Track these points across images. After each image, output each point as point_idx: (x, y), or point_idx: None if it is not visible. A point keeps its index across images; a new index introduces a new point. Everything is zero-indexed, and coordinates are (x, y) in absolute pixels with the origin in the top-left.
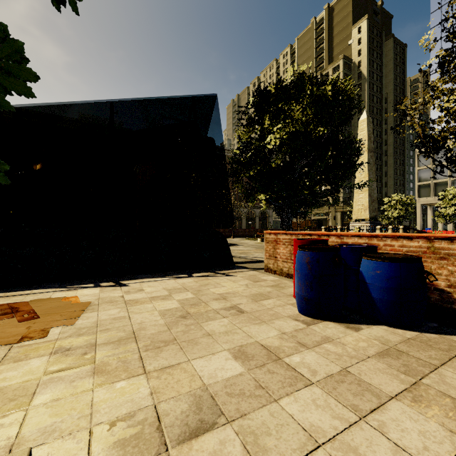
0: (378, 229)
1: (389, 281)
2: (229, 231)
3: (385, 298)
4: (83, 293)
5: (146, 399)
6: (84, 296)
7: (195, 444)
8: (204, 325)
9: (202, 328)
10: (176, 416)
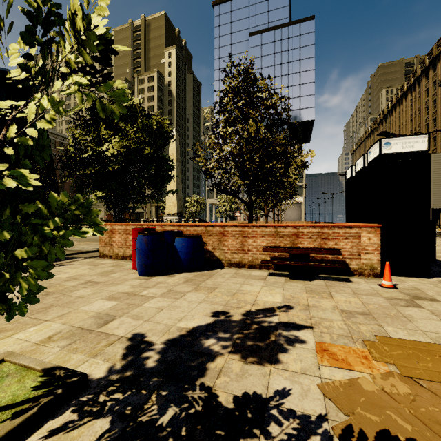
0: (183, 221)
1: (188, 248)
2: None
3: (186, 257)
4: None
5: (62, 326)
6: None
7: (109, 325)
8: (71, 294)
9: (72, 296)
10: (90, 324)
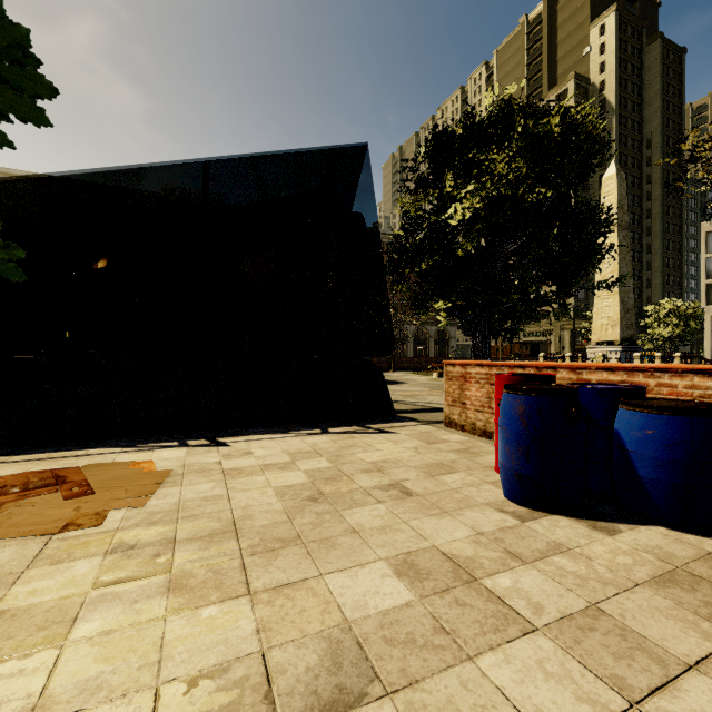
0: (637, 357)
1: (670, 449)
2: (387, 360)
3: (662, 478)
4: (161, 455)
5: (249, 640)
6: (162, 461)
7: None
8: (346, 515)
9: (343, 520)
10: (297, 676)
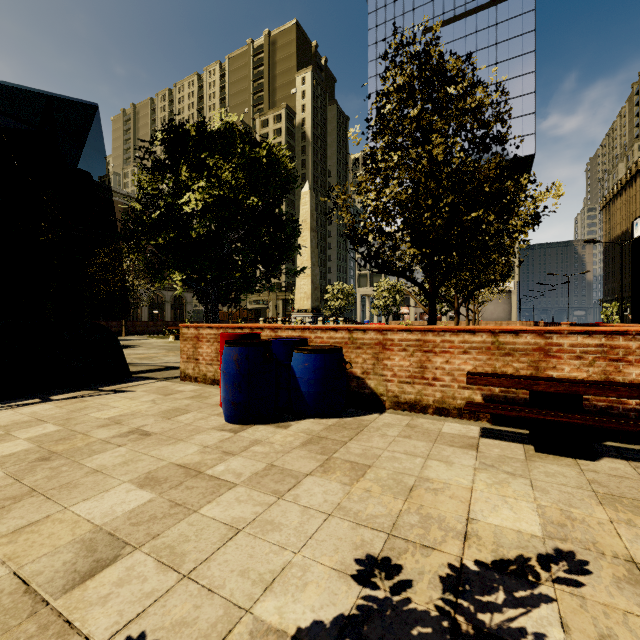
0: (320, 321)
1: (316, 373)
2: (119, 325)
3: (312, 390)
4: None
5: None
6: None
7: (92, 584)
8: (86, 462)
9: (84, 466)
10: (55, 570)
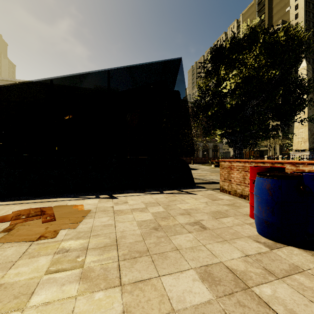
0: None
1: None
2: (190, 159)
3: None
4: (87, 202)
5: None
6: (87, 205)
7: None
8: (172, 239)
9: (171, 242)
10: None
